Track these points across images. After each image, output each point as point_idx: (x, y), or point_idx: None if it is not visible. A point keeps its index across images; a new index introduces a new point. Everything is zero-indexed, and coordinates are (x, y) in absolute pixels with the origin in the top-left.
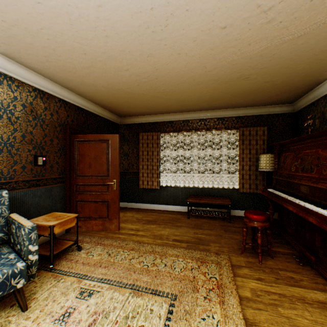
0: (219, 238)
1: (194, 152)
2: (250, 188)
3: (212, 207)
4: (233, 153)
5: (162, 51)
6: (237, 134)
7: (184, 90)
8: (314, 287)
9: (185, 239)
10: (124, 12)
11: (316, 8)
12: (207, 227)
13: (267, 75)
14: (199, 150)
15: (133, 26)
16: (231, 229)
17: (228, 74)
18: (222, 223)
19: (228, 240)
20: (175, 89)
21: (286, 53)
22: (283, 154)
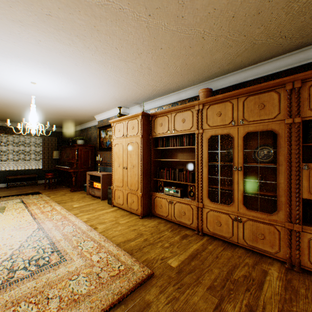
0: (33, 189)
1: (10, 147)
2: (49, 168)
3: (25, 181)
4: (39, 149)
5: (9, 109)
6: (41, 139)
7: (11, 116)
8: (67, 189)
9: (13, 193)
10: (1, 102)
11: (65, 116)
12: (25, 188)
13: (55, 121)
14: (13, 146)
15: (1, 104)
16: (39, 186)
17: (39, 118)
18: (33, 186)
19: (38, 189)
20: (5, 115)
21: (61, 119)
22: (63, 151)
